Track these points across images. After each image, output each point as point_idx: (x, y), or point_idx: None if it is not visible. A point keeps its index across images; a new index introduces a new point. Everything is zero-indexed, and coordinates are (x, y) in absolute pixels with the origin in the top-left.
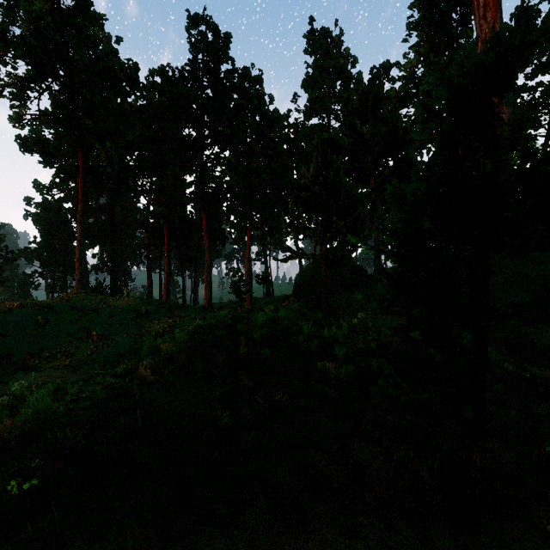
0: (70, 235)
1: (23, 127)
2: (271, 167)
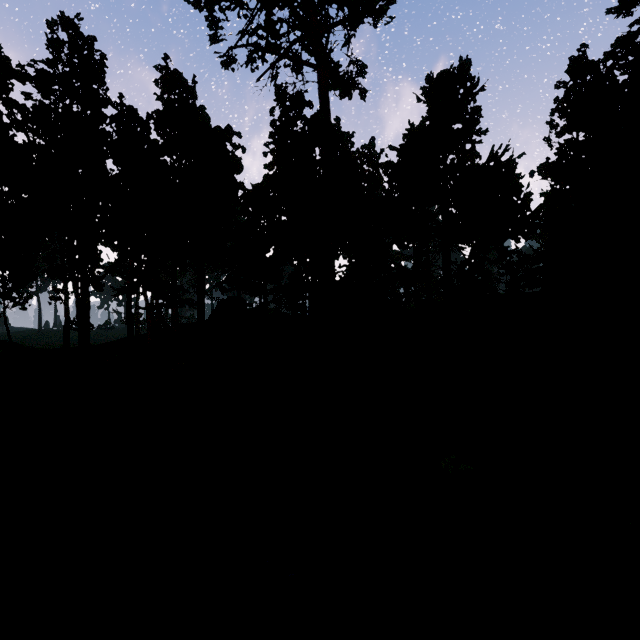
0: None
1: None
2: None
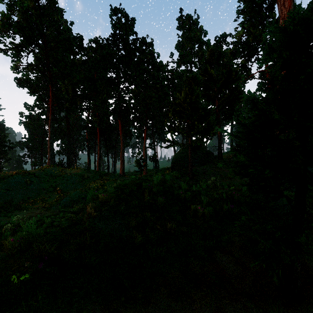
0: (44, 133)
1: (18, 72)
2: (158, 94)
